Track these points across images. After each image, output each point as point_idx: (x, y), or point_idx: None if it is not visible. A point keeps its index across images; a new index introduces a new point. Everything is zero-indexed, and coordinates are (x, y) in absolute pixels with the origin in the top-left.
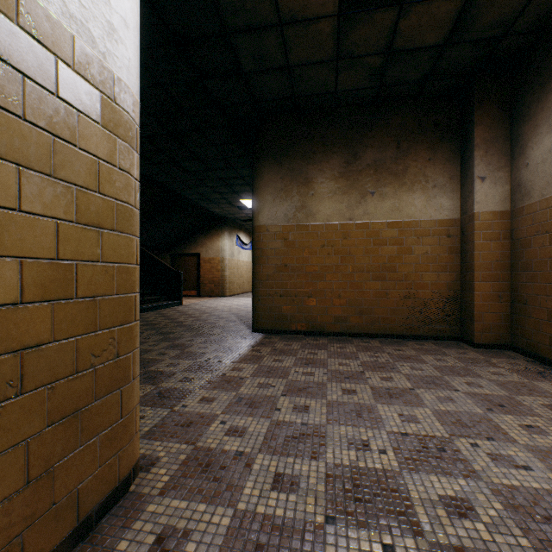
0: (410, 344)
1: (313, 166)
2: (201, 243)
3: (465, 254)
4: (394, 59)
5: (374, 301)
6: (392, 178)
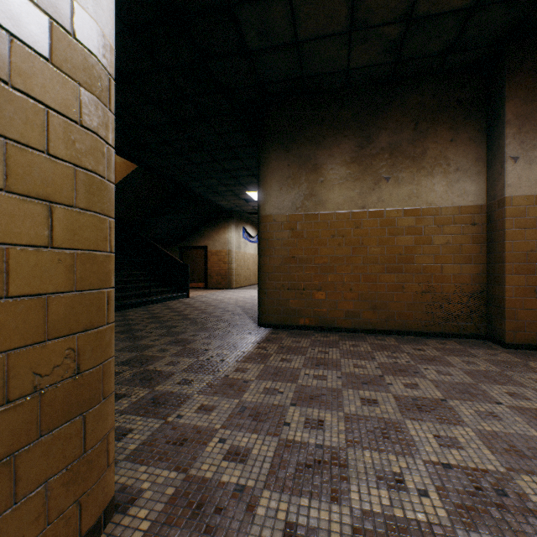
0: (431, 343)
1: (322, 152)
2: (208, 236)
3: (493, 244)
4: (414, 28)
5: (389, 295)
6: (409, 162)
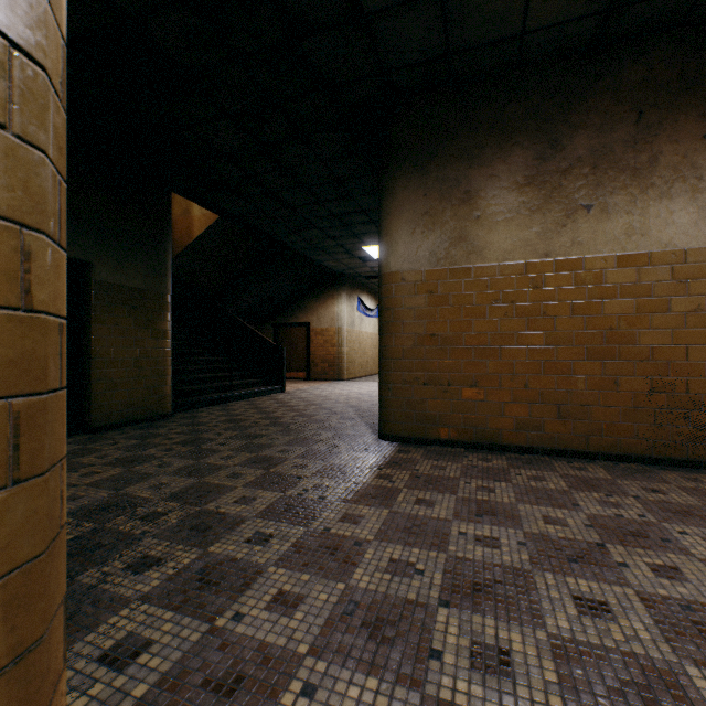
0: (672, 478)
1: (479, 171)
2: (311, 309)
3: None
4: None
5: (591, 395)
6: (627, 178)
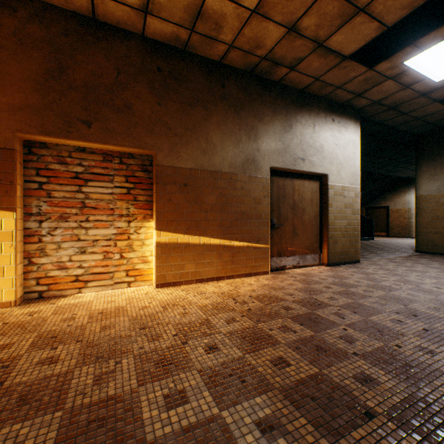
0: None
1: None
2: (389, 199)
3: None
4: None
5: None
6: None
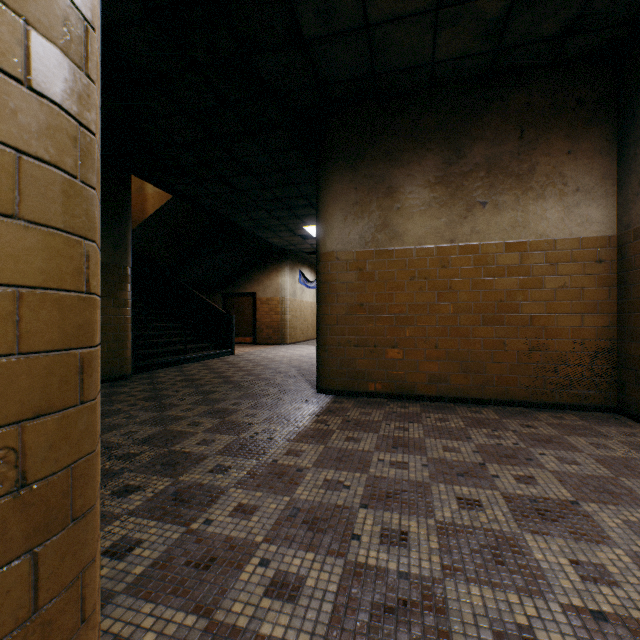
0: (543, 417)
1: (399, 171)
2: (257, 281)
3: (626, 287)
4: (523, 2)
5: (486, 354)
6: (513, 182)
